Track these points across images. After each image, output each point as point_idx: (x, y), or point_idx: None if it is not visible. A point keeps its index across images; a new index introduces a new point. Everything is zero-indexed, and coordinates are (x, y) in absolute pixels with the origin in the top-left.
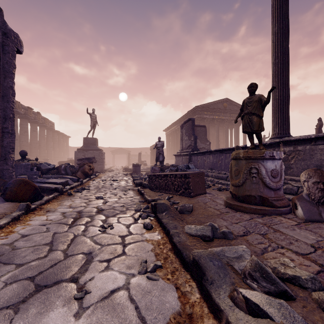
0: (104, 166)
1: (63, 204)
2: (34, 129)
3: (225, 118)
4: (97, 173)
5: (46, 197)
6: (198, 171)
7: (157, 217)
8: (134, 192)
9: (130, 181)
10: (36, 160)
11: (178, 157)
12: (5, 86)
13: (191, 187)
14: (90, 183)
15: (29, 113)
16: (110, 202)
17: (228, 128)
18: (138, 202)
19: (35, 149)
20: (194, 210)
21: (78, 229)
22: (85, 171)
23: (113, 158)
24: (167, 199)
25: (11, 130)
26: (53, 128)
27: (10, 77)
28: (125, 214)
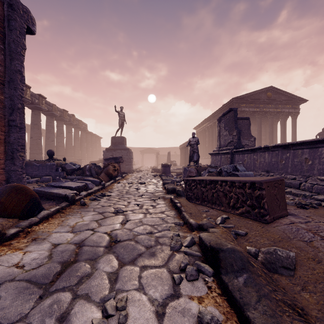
0: (132, 166)
1: (65, 223)
2: (69, 131)
3: (269, 110)
4: (124, 174)
5: (45, 211)
6: (272, 177)
7: (221, 282)
8: (165, 202)
9: (160, 185)
10: (64, 160)
11: (215, 156)
12: (12, 70)
13: (266, 204)
14: (114, 186)
15: (64, 115)
16: (131, 221)
17: (272, 122)
18: (174, 225)
19: (70, 150)
20: (297, 265)
21: (51, 309)
22: (109, 172)
23: (142, 158)
24: (221, 222)
25: (20, 123)
26: (86, 130)
27: (18, 59)
28: (154, 259)
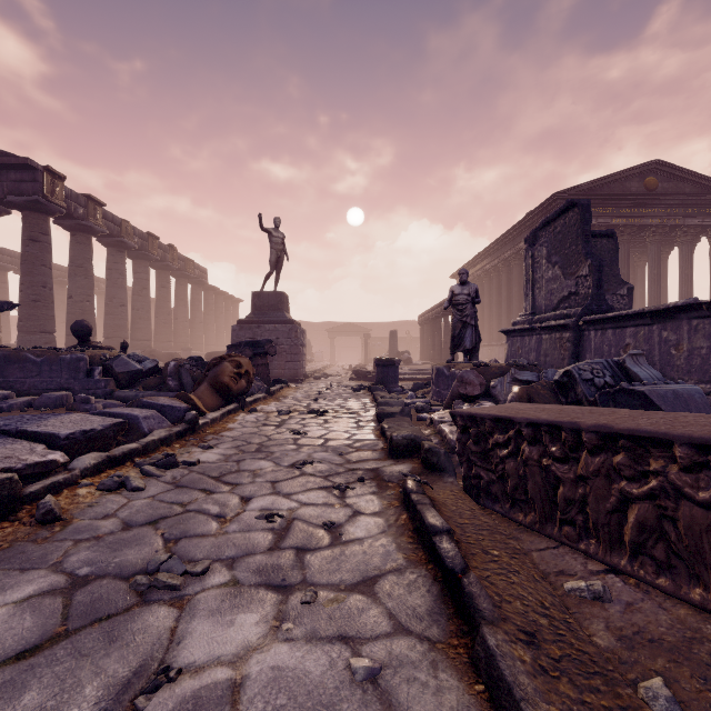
0: (302, 366)
1: None
2: (163, 284)
3: (650, 221)
4: (278, 384)
5: None
6: None
7: None
8: (384, 502)
9: (369, 421)
10: (123, 347)
11: (522, 336)
12: None
13: None
14: (235, 421)
15: (151, 246)
16: (174, 695)
17: (658, 252)
18: None
19: (166, 327)
20: None
21: None
22: (222, 381)
23: (332, 347)
24: None
25: None
26: (204, 282)
27: None
28: None
